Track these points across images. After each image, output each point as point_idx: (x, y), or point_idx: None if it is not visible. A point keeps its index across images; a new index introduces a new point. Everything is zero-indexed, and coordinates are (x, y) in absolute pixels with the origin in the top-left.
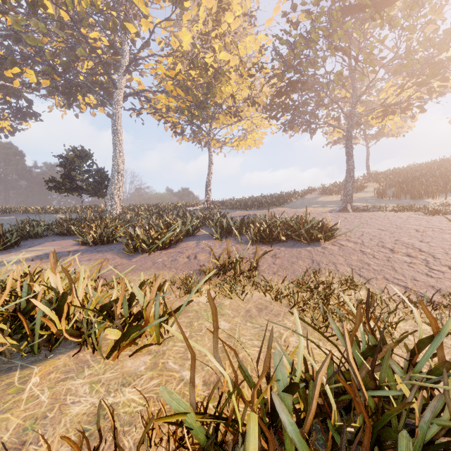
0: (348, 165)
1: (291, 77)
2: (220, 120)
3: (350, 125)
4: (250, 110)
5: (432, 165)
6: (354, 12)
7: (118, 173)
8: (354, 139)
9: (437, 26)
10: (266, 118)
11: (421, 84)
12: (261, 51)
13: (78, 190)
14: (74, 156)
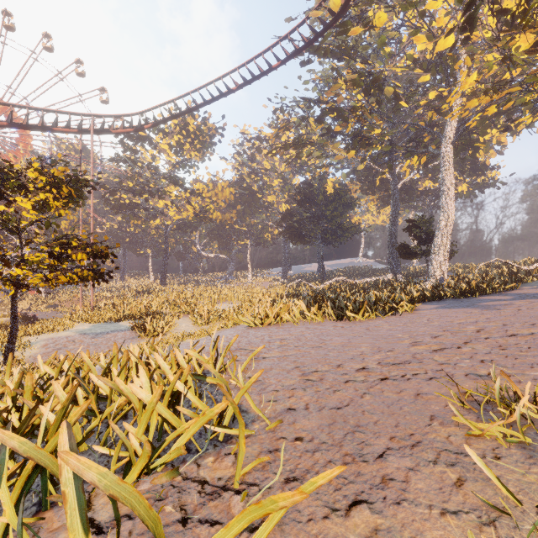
0: None
1: None
2: None
3: None
4: None
5: None
6: None
7: (437, 234)
8: None
9: None
10: None
11: None
12: None
13: (407, 258)
14: (408, 227)
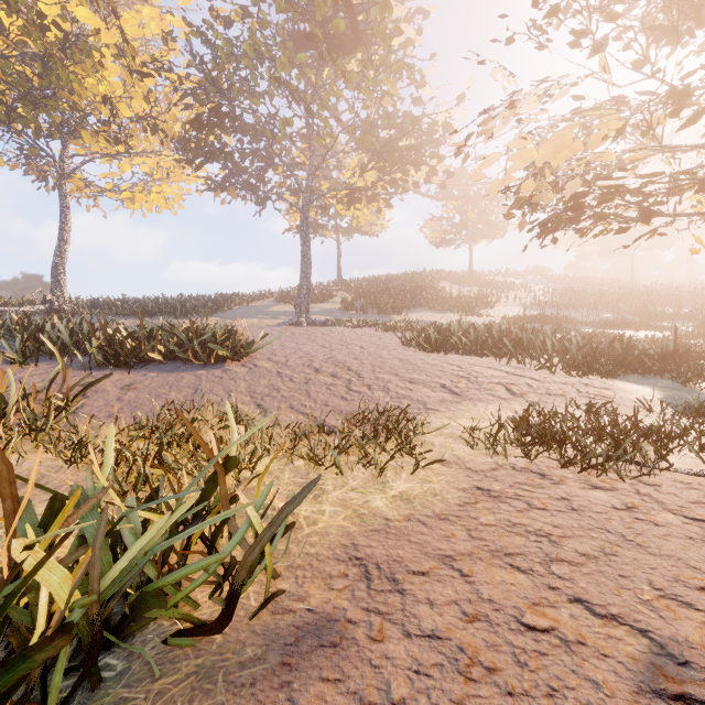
0: (304, 259)
1: (220, 105)
2: (85, 140)
3: (306, 204)
4: (151, 140)
5: (406, 277)
6: (312, 45)
7: None
8: (324, 230)
9: (393, 102)
10: (180, 162)
11: (382, 171)
12: (167, 39)
13: None
14: None
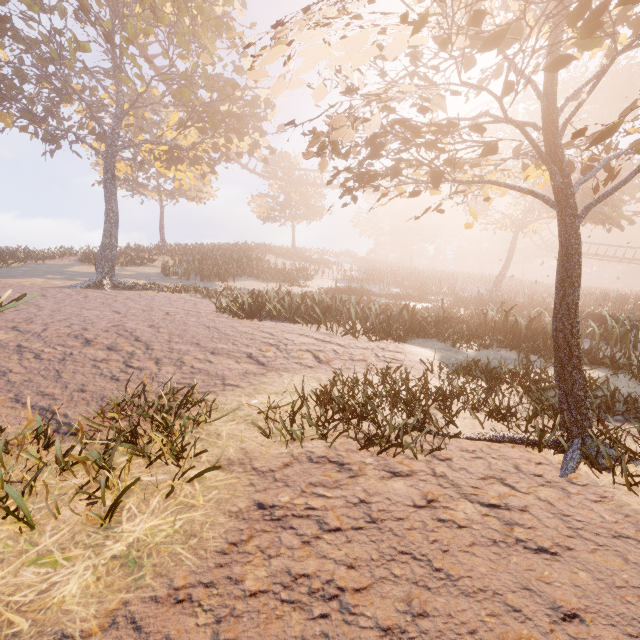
0: (108, 213)
1: None
2: None
3: (112, 150)
4: None
5: (235, 247)
6: None
7: None
8: (145, 190)
9: (213, 61)
10: None
11: (204, 132)
12: None
13: None
14: None
